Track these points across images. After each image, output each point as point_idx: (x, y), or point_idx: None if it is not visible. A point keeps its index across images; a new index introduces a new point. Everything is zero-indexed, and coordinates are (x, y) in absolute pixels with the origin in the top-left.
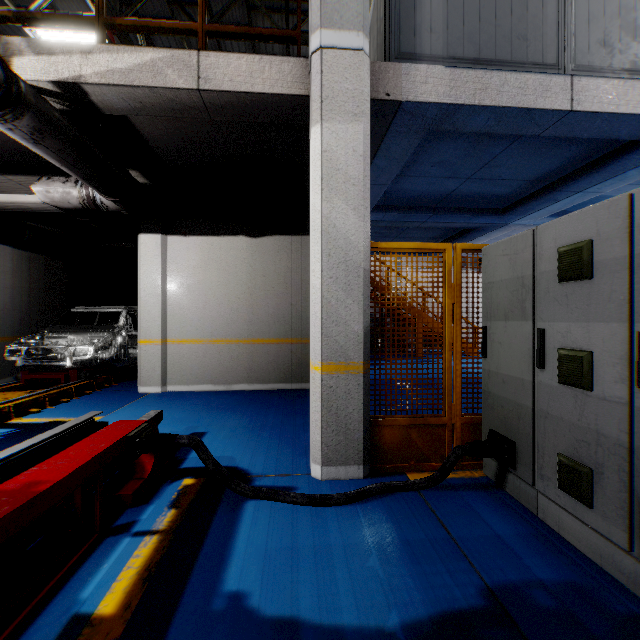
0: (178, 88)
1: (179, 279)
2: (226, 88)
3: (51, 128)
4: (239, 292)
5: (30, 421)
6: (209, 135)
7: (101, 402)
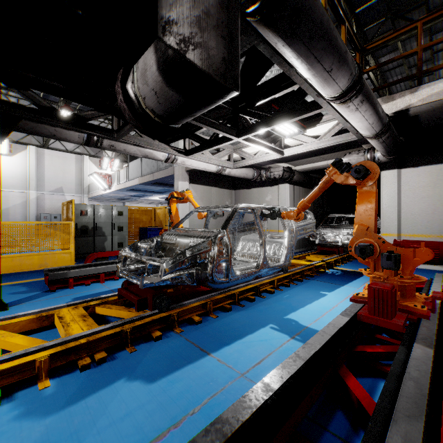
0: None
1: (410, 195)
2: None
3: (391, 134)
4: None
5: (342, 269)
6: None
7: (365, 266)
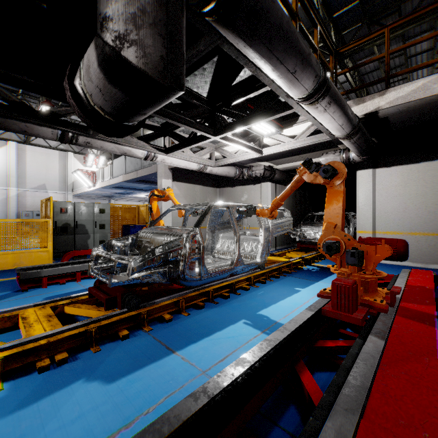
0: None
1: (384, 194)
2: None
3: (362, 135)
4: (434, 200)
5: (319, 265)
6: None
7: None
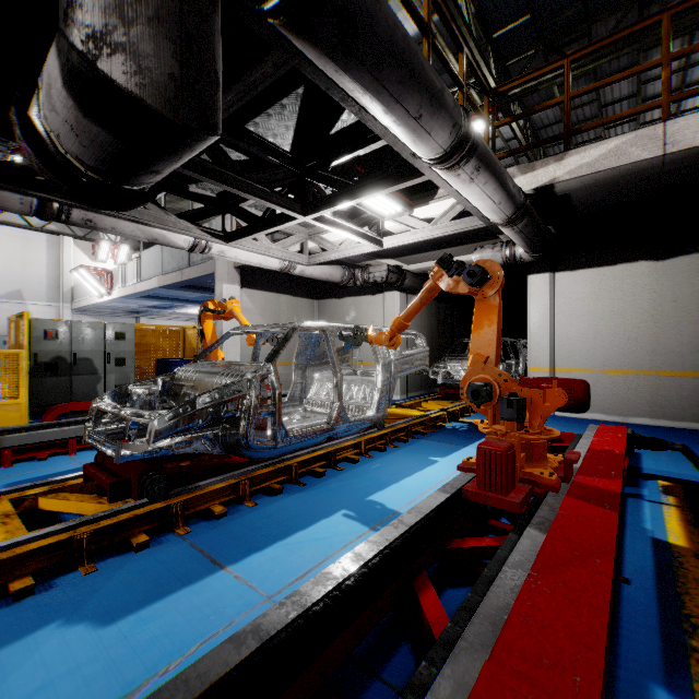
0: (641, 160)
1: (566, 312)
2: (695, 144)
3: (531, 220)
4: (638, 321)
5: (471, 421)
6: (641, 180)
7: None
